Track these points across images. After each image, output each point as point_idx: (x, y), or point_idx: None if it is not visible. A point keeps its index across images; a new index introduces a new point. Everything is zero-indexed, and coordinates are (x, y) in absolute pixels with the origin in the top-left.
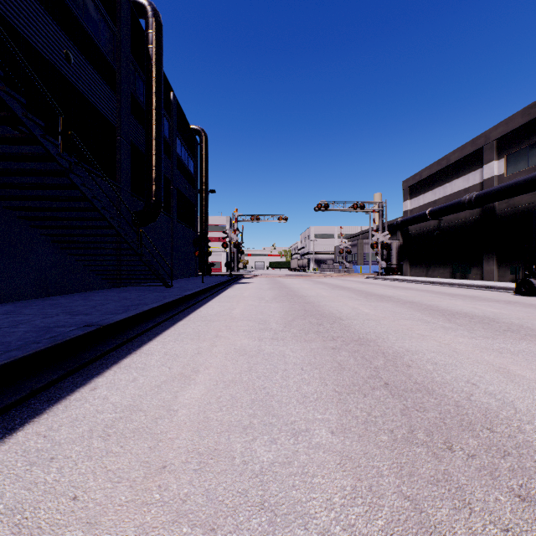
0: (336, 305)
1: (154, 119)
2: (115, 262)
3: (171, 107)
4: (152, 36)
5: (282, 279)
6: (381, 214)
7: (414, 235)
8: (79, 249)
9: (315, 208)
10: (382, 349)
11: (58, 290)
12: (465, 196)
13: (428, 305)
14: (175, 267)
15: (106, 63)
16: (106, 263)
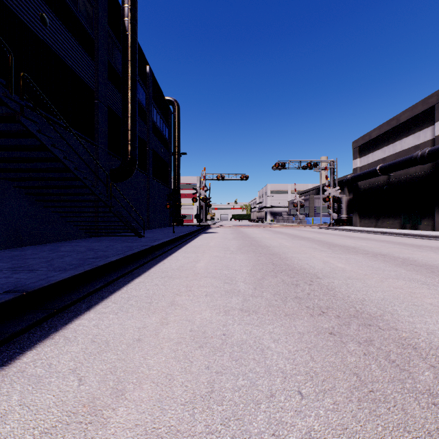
0: (303, 257)
1: (129, 84)
2: (93, 214)
3: (147, 79)
4: (128, 10)
5: (244, 229)
6: (332, 172)
7: (364, 190)
8: (52, 201)
9: (273, 167)
10: (405, 338)
11: (32, 240)
12: (417, 152)
13: (402, 258)
14: (151, 219)
15: (84, 31)
16: (84, 215)
